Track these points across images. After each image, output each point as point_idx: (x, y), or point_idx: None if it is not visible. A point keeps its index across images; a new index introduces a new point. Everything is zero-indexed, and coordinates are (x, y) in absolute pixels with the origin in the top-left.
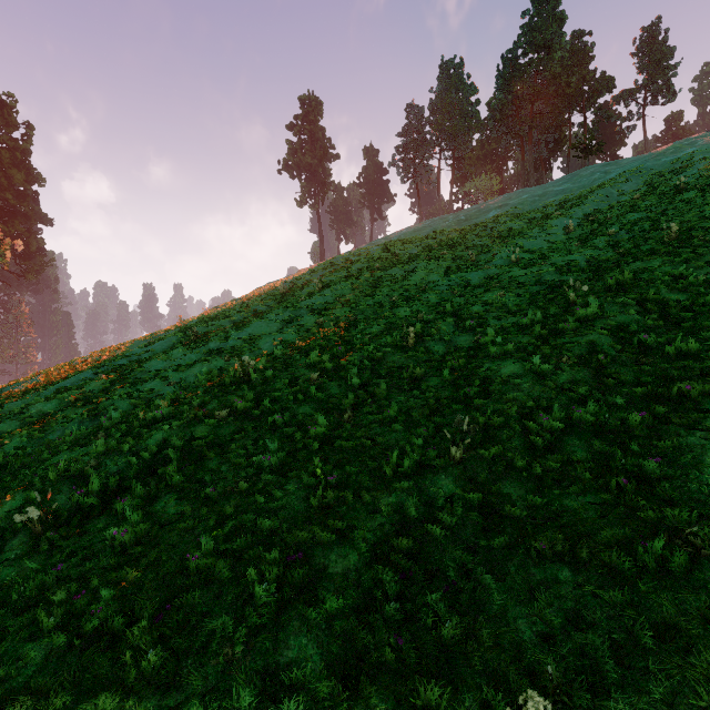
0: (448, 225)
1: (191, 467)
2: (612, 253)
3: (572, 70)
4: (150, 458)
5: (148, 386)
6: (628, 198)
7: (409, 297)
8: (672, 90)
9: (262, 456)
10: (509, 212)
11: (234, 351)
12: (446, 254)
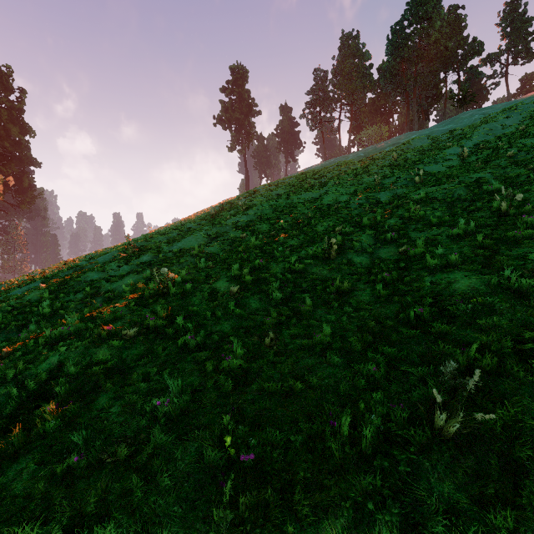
0: (350, 160)
1: (74, 406)
2: (519, 170)
3: (449, 37)
4: (38, 388)
5: (79, 296)
6: (512, 129)
7: (325, 214)
8: (531, 52)
9: (158, 399)
10: (403, 147)
11: (164, 263)
12: (353, 180)
